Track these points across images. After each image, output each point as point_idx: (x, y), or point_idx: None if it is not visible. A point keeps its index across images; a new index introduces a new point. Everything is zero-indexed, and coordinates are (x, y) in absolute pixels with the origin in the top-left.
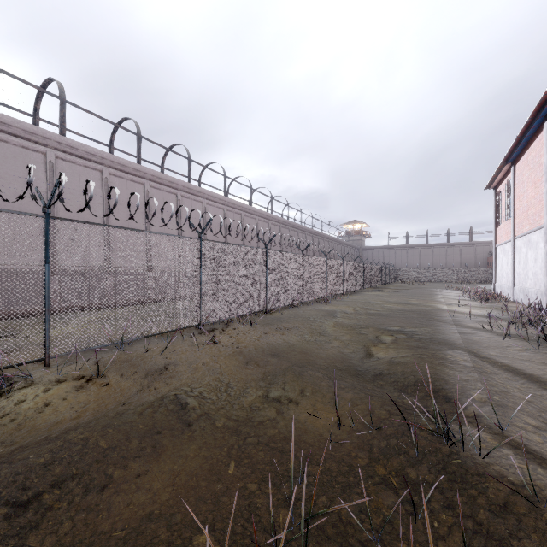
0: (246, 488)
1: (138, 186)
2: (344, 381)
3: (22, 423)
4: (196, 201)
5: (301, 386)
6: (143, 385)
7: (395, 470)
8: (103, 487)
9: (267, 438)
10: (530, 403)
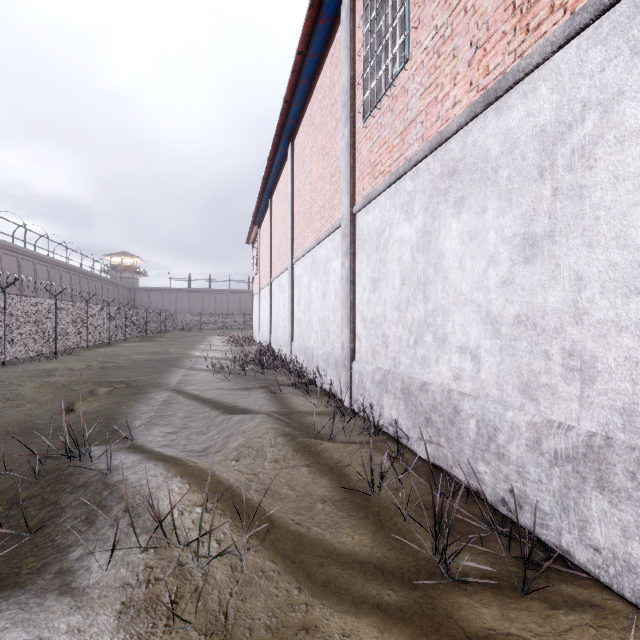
0: None
1: None
2: (5, 443)
3: None
4: None
5: None
6: None
7: (8, 499)
8: None
9: None
10: (186, 418)
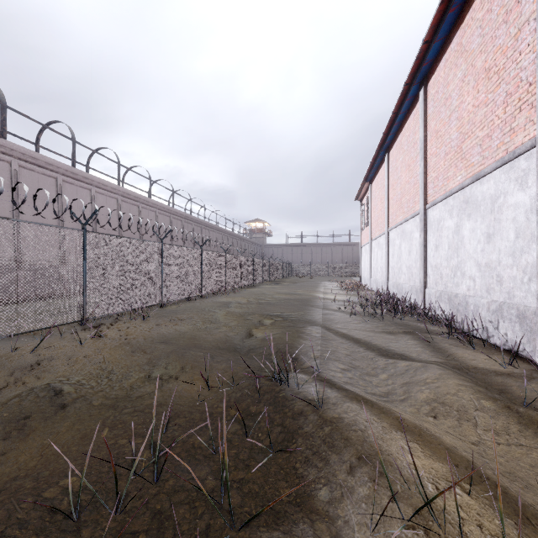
0: (117, 443)
1: (2, 164)
2: (222, 356)
3: None
4: (82, 188)
5: (182, 364)
6: (8, 383)
7: (242, 409)
8: None
9: (144, 407)
10: (348, 356)
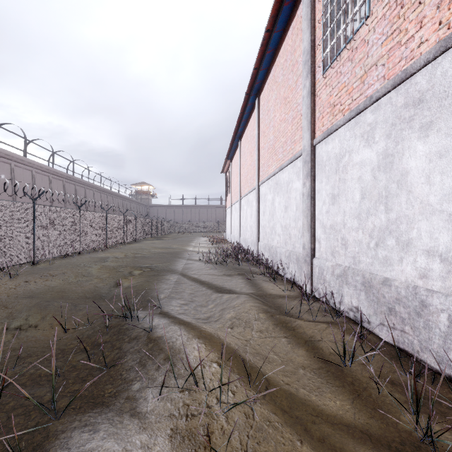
0: None
1: None
2: (85, 304)
3: None
4: None
5: (43, 314)
6: None
7: (92, 342)
8: None
9: None
10: (191, 295)
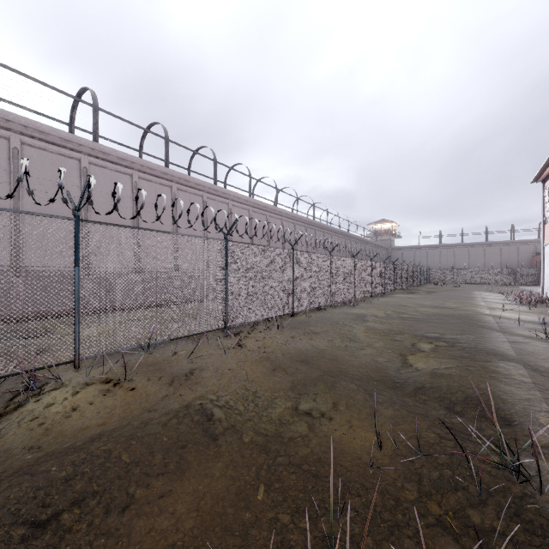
0: (278, 520)
1: (166, 189)
2: (382, 395)
3: (50, 428)
4: (221, 202)
5: (334, 399)
6: (168, 391)
7: (452, 510)
8: (124, 508)
9: (299, 459)
10: None
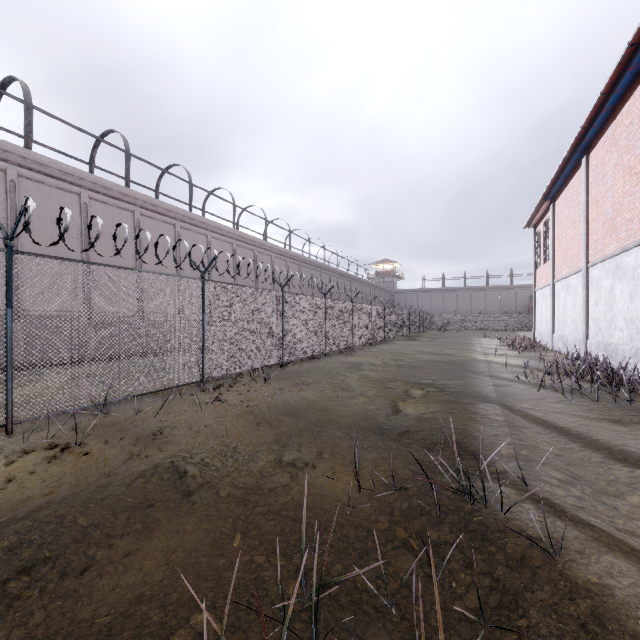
0: (253, 561)
1: (127, 214)
2: (368, 441)
3: None
4: (198, 233)
5: (319, 448)
6: (132, 453)
7: (416, 532)
8: (84, 570)
9: (279, 506)
10: (558, 457)
